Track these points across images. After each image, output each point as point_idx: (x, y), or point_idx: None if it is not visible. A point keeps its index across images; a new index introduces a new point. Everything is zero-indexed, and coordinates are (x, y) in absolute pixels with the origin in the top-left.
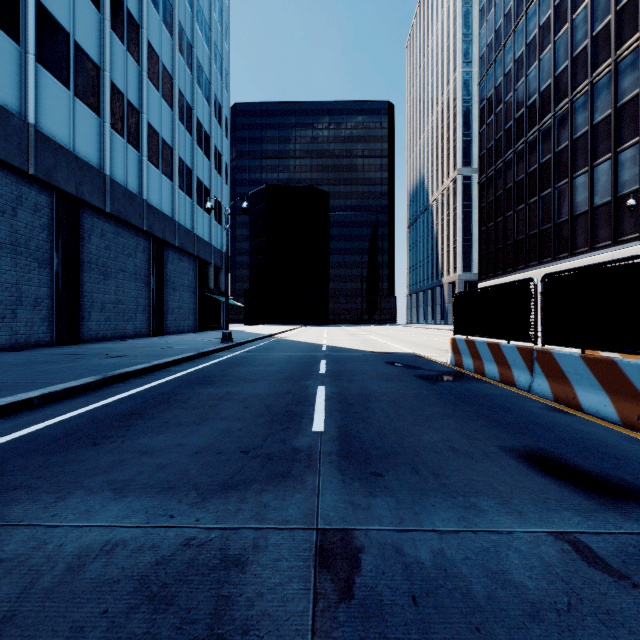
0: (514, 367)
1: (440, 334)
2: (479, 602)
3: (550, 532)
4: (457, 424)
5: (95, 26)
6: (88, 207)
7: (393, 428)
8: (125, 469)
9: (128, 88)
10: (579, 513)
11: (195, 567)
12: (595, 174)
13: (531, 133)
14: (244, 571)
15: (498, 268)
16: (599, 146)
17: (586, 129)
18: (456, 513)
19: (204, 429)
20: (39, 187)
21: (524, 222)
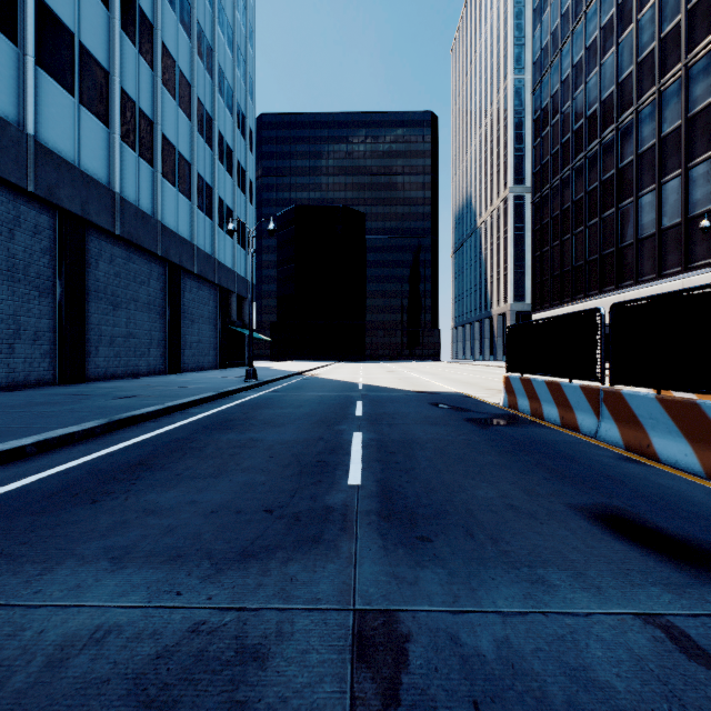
0: (577, 409)
1: (490, 371)
2: (558, 710)
3: (637, 614)
4: (515, 477)
5: (103, 26)
6: (95, 229)
7: (441, 482)
8: (127, 532)
9: (140, 96)
10: (669, 589)
11: (204, 661)
12: (663, 192)
13: (591, 147)
14: (264, 667)
15: (554, 298)
16: (668, 161)
17: (653, 142)
18: (521, 589)
19: (222, 483)
20: (40, 206)
21: (583, 246)
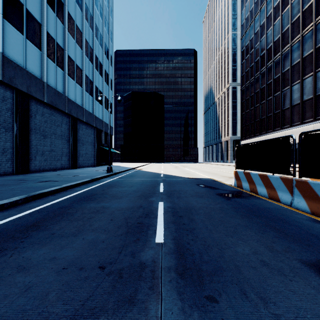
0: (278, 190)
1: (222, 167)
2: None
3: None
4: (257, 235)
5: (38, 1)
6: (34, 99)
7: (213, 239)
8: None
9: (57, 36)
10: None
11: None
12: (304, 83)
13: (269, 63)
14: None
15: (251, 133)
16: (306, 69)
17: (299, 60)
18: None
19: (77, 241)
20: (5, 87)
21: (265, 109)
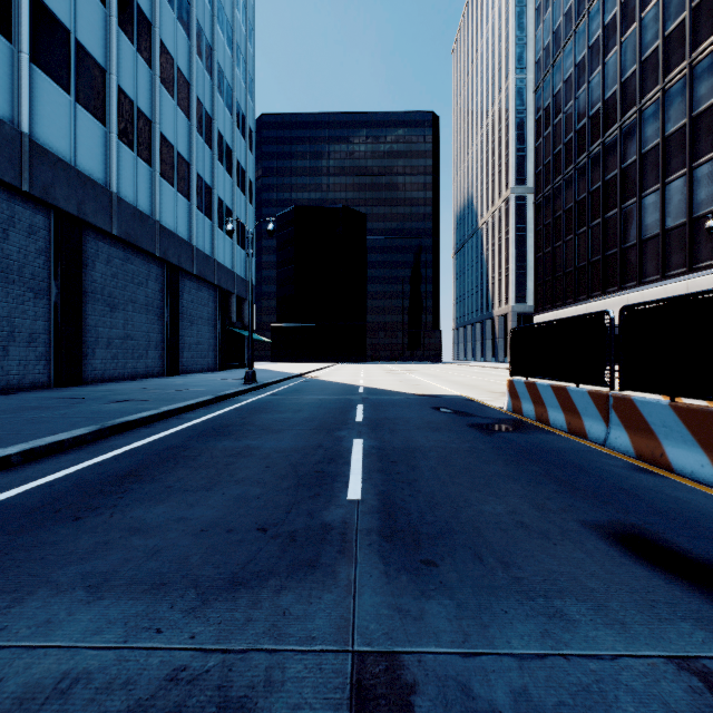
0: (585, 415)
1: (492, 373)
2: None
3: (669, 657)
4: (524, 489)
5: (100, 23)
6: (92, 229)
7: (446, 495)
8: (108, 555)
9: (138, 94)
10: (701, 625)
11: None
12: (667, 192)
13: (594, 147)
14: None
15: (556, 299)
16: (672, 161)
17: (657, 142)
18: (538, 625)
19: (214, 496)
20: (35, 206)
21: (586, 247)
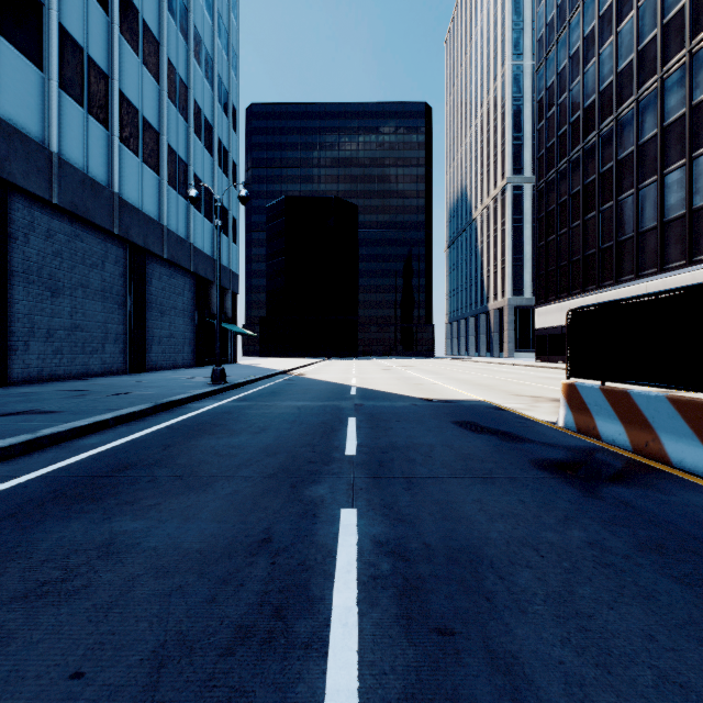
0: None
1: (496, 369)
2: None
3: None
4: None
5: None
6: (24, 195)
7: None
8: None
9: (90, 41)
10: None
11: None
12: (695, 167)
13: (606, 123)
14: None
15: (561, 290)
16: (701, 132)
17: (682, 112)
18: None
19: None
20: None
21: (596, 233)
